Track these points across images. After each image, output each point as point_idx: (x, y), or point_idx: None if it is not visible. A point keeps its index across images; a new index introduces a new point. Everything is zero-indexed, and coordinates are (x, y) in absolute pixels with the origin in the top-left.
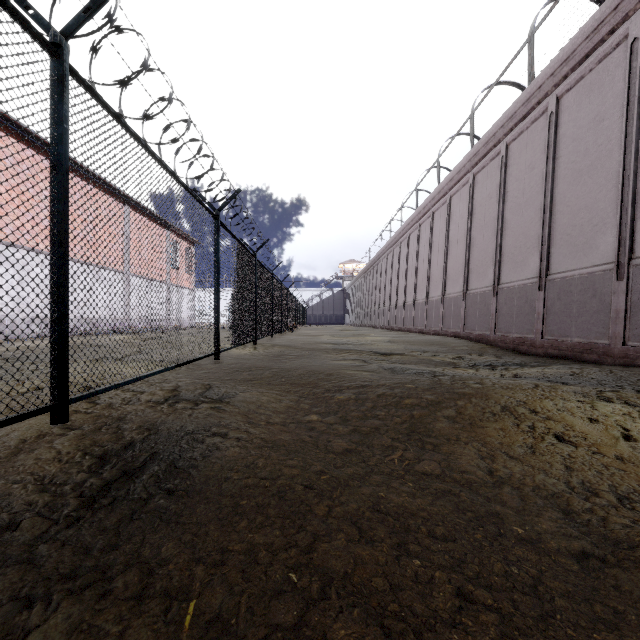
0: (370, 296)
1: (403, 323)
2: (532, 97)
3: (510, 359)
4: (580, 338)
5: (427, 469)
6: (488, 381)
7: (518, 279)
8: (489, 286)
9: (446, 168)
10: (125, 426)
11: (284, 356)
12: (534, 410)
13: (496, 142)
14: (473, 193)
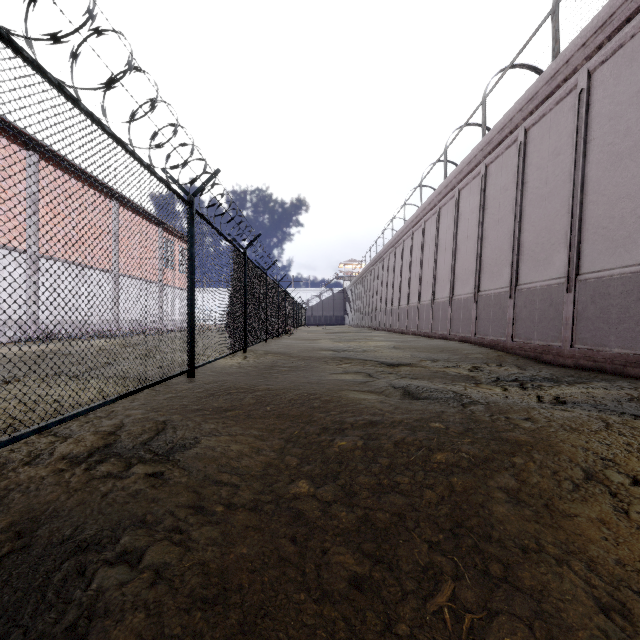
0: (371, 297)
1: (406, 325)
2: (558, 74)
3: (536, 371)
4: (622, 348)
5: None
6: (538, 415)
7: (540, 279)
8: (505, 287)
9: (452, 162)
10: None
11: (276, 368)
12: (636, 478)
13: (513, 128)
14: (485, 186)
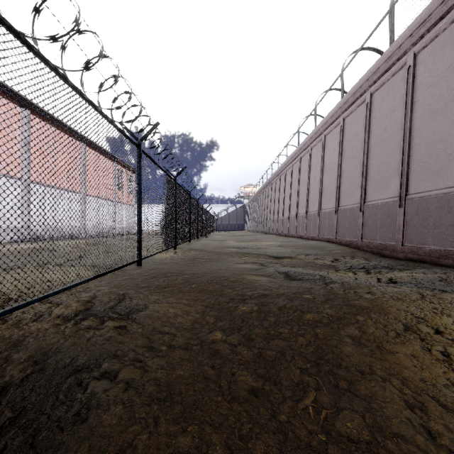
0: (263, 210)
1: (288, 230)
2: (393, 55)
3: (378, 262)
4: (436, 246)
5: (351, 429)
6: (376, 290)
7: (381, 198)
8: (356, 203)
9: (320, 115)
10: (14, 356)
11: (197, 259)
12: (438, 329)
13: (362, 92)
14: (343, 132)
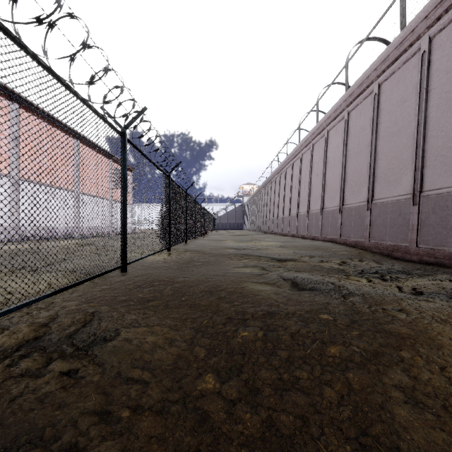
0: (262, 209)
1: (288, 230)
2: (405, 40)
3: (390, 265)
4: None
5: None
6: (408, 306)
7: (391, 195)
8: (363, 201)
9: (322, 111)
10: None
11: (192, 263)
12: None
13: (369, 83)
14: (348, 127)
